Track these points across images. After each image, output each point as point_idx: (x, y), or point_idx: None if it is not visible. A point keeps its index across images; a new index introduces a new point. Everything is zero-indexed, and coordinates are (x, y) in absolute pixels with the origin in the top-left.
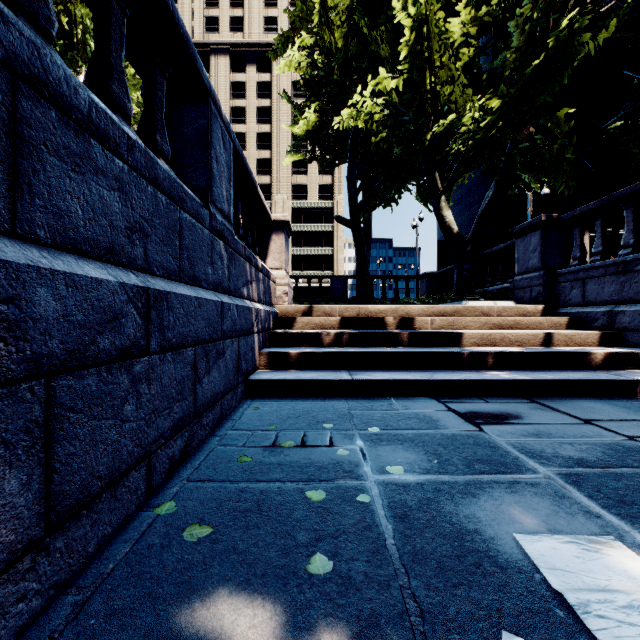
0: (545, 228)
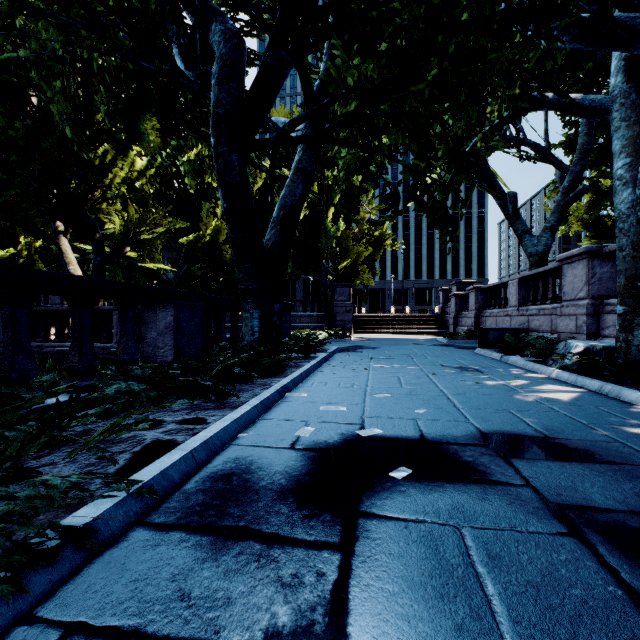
0: None
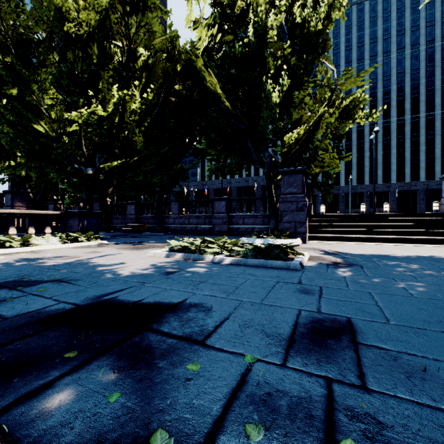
0: (55, 204)
